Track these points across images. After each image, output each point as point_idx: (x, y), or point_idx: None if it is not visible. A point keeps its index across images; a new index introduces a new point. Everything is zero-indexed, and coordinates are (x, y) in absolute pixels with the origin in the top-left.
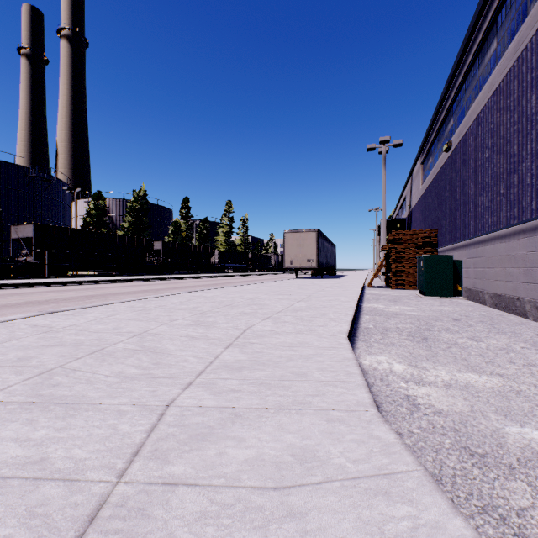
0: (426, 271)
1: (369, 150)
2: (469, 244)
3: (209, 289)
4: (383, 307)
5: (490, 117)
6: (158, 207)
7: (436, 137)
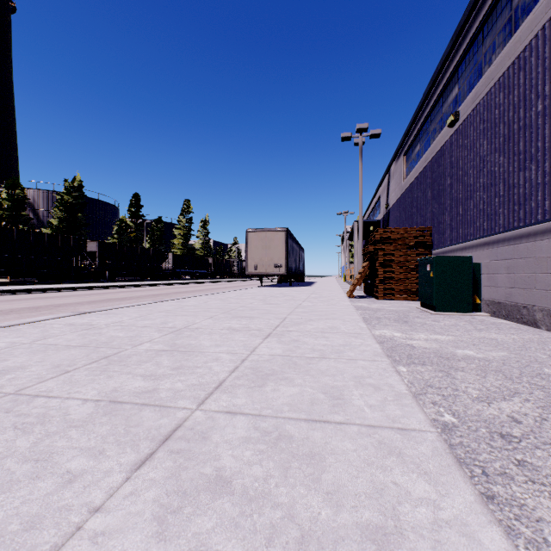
0: (437, 277)
1: (344, 139)
2: (497, 240)
3: (124, 307)
4: (403, 336)
5: (550, 47)
6: (99, 202)
7: (428, 118)
